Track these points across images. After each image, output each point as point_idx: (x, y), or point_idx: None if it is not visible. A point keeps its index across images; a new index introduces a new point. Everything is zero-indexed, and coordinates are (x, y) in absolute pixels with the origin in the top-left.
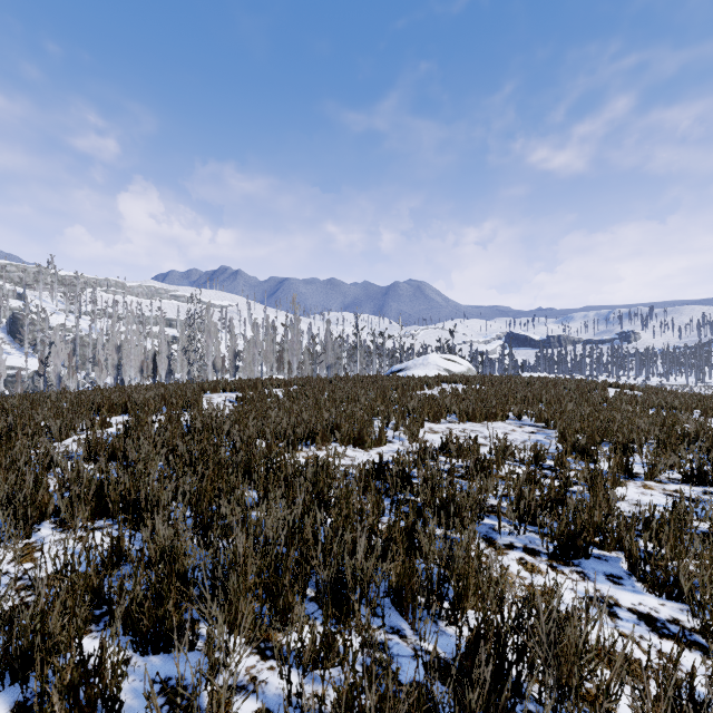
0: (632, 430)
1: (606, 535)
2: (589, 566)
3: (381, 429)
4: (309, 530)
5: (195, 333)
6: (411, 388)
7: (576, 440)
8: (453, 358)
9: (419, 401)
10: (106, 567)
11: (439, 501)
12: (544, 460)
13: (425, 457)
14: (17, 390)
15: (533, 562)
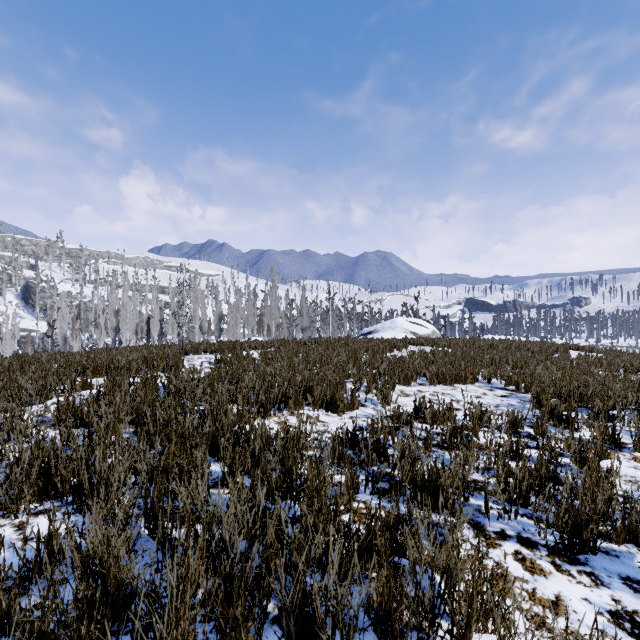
0: (609, 395)
1: (614, 525)
2: (599, 565)
3: (354, 393)
4: (271, 533)
5: (184, 299)
6: (381, 350)
7: (553, 406)
8: (419, 321)
9: (389, 363)
10: (31, 573)
11: (419, 480)
12: (521, 427)
13: (399, 424)
14: (27, 350)
15: (531, 557)
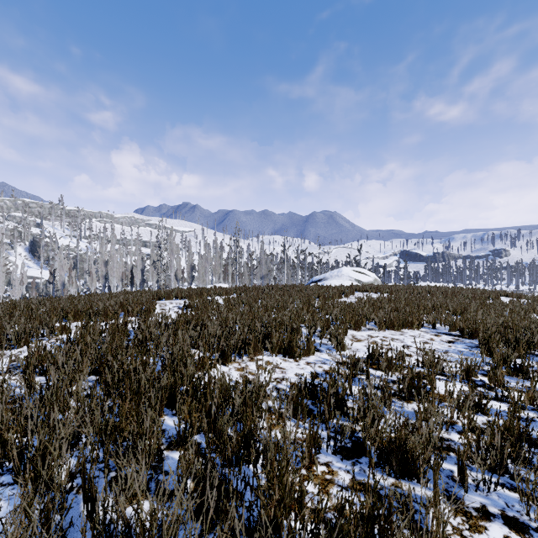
0: None
1: None
2: None
3: (310, 339)
4: None
5: (162, 251)
6: (331, 296)
7: (505, 354)
8: (362, 270)
9: (339, 309)
10: None
11: (386, 443)
12: (475, 376)
13: (355, 372)
14: (32, 294)
15: None
